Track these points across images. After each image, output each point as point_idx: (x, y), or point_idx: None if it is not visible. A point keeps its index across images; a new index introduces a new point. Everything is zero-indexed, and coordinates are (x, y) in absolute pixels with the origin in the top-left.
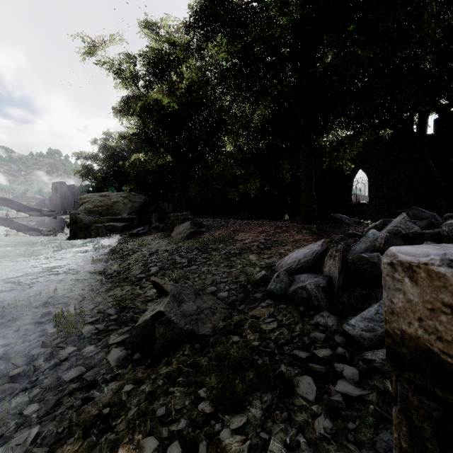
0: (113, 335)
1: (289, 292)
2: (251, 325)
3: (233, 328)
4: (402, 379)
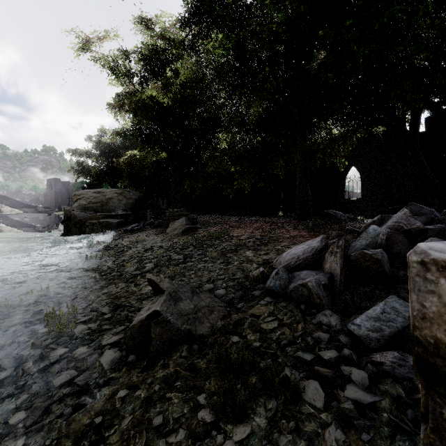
0: (107, 335)
1: (289, 290)
2: (251, 324)
3: (232, 327)
4: (435, 393)
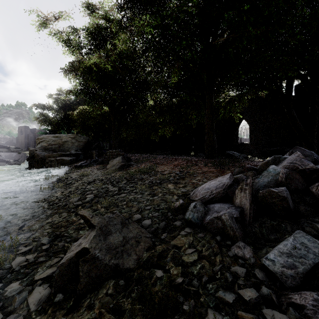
0: (41, 268)
1: (205, 221)
2: (173, 256)
3: (157, 259)
4: None
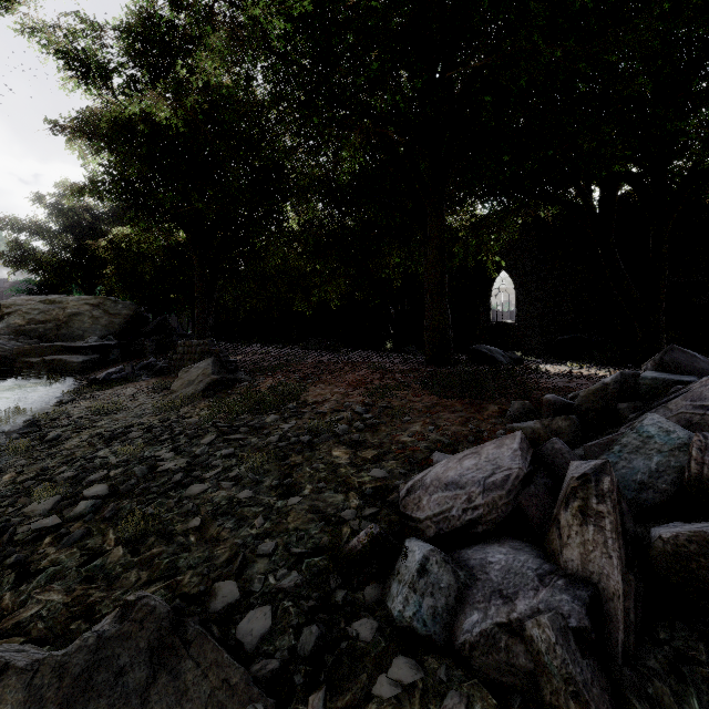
0: None
1: (464, 637)
2: None
3: None
4: None
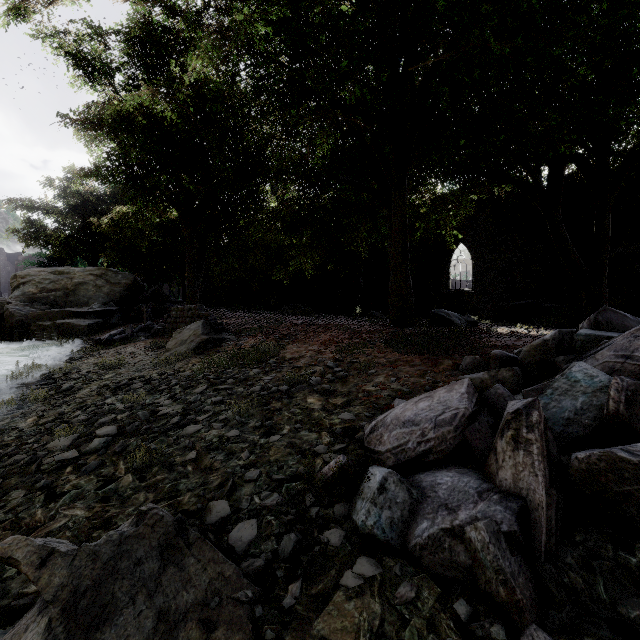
0: None
1: (415, 541)
2: None
3: None
4: None
